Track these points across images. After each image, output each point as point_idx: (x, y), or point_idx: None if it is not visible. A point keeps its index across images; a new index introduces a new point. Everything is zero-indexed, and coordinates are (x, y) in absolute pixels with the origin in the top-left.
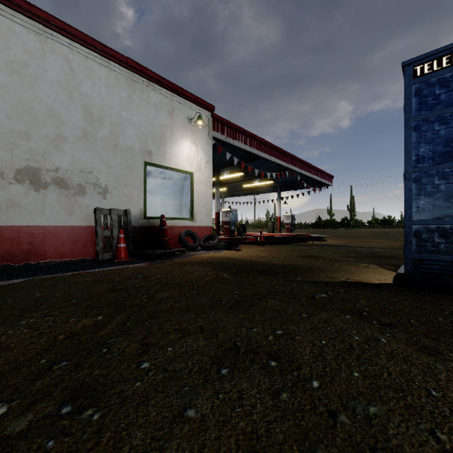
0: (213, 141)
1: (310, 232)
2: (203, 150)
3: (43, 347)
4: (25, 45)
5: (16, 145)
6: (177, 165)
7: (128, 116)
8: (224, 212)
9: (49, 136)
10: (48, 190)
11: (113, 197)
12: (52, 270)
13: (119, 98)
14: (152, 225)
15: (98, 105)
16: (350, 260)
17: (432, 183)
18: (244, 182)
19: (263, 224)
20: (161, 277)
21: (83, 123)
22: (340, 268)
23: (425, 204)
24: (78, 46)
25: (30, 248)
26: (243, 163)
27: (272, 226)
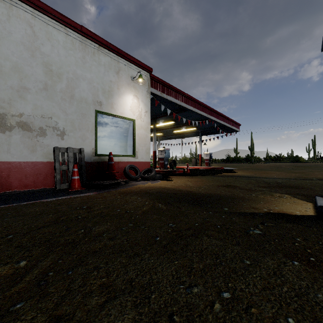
0: (151, 96)
1: (223, 166)
2: (143, 102)
3: None
4: None
5: None
6: (122, 113)
7: (82, 73)
8: (160, 151)
9: (13, 87)
10: (13, 131)
11: (70, 138)
12: (12, 199)
13: (75, 58)
14: (102, 161)
15: (56, 63)
16: (263, 190)
17: None
18: (174, 128)
19: (188, 160)
20: (103, 207)
21: (43, 77)
22: (257, 198)
23: None
24: (40, 14)
25: None
26: (174, 113)
27: (195, 161)
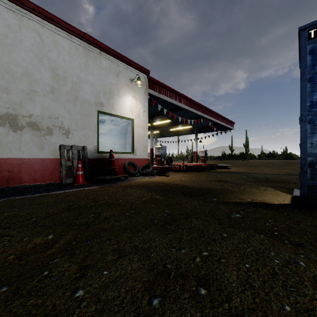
0: (148, 96)
1: (218, 162)
2: (141, 102)
3: None
4: (5, 21)
5: None
6: (122, 113)
7: (85, 76)
8: (157, 148)
9: (24, 90)
10: (24, 131)
11: (74, 136)
12: (25, 192)
13: (79, 63)
14: (103, 157)
15: (62, 68)
16: (251, 184)
17: None
18: (171, 127)
19: (184, 157)
20: (107, 198)
21: (50, 81)
22: (244, 190)
23: None
24: (47, 23)
25: (10, 175)
26: (170, 113)
27: (191, 158)
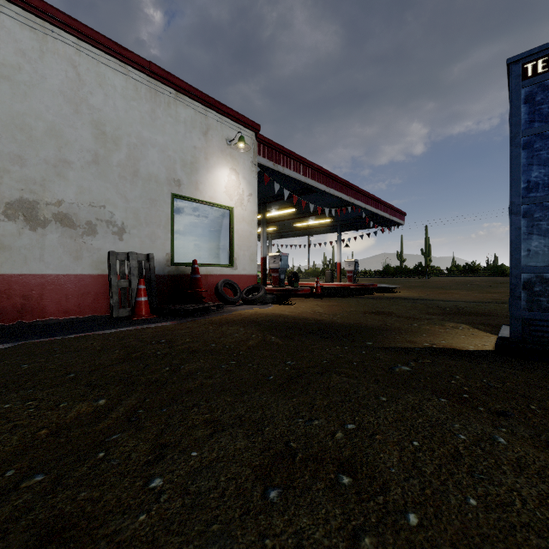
0: (258, 168)
1: (377, 282)
2: (246, 179)
3: (15, 448)
4: (17, 44)
5: (6, 171)
6: (213, 198)
7: (151, 136)
8: (272, 257)
9: (49, 160)
10: (48, 228)
11: (132, 237)
12: (51, 331)
13: (140, 113)
14: (181, 273)
15: (112, 122)
16: (432, 318)
17: (548, 218)
18: (296, 220)
19: (319, 272)
20: (191, 341)
21: (93, 144)
22: (420, 329)
23: (538, 247)
24: (87, 46)
25: (25, 303)
26: (295, 197)
27: (331, 274)
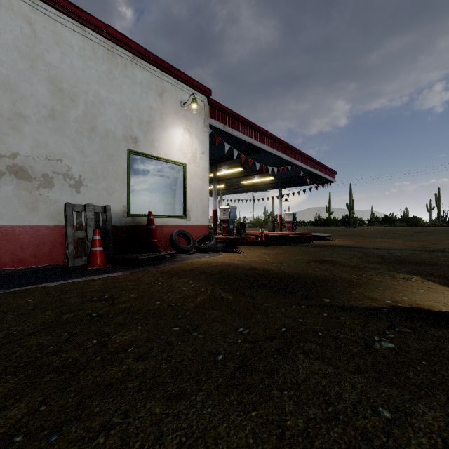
0: (210, 130)
1: (311, 231)
2: (198, 139)
3: None
4: None
5: None
6: (168, 155)
7: (108, 95)
8: (222, 210)
9: (3, 113)
10: (2, 180)
11: (89, 190)
12: None
13: (97, 73)
14: (138, 224)
15: (69, 79)
16: (377, 268)
17: None
18: (243, 178)
19: (262, 222)
20: (135, 297)
21: (49, 100)
22: (371, 280)
23: None
24: (43, 5)
25: None
26: (242, 156)
27: (273, 224)
